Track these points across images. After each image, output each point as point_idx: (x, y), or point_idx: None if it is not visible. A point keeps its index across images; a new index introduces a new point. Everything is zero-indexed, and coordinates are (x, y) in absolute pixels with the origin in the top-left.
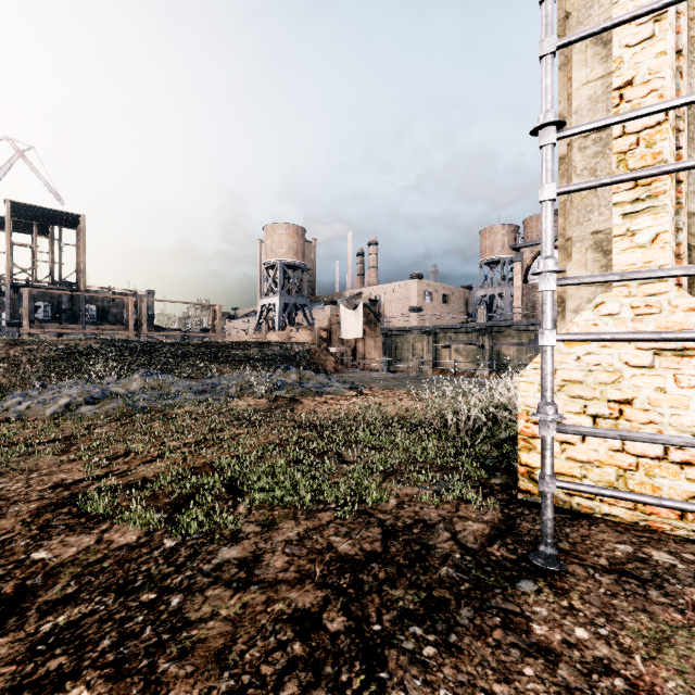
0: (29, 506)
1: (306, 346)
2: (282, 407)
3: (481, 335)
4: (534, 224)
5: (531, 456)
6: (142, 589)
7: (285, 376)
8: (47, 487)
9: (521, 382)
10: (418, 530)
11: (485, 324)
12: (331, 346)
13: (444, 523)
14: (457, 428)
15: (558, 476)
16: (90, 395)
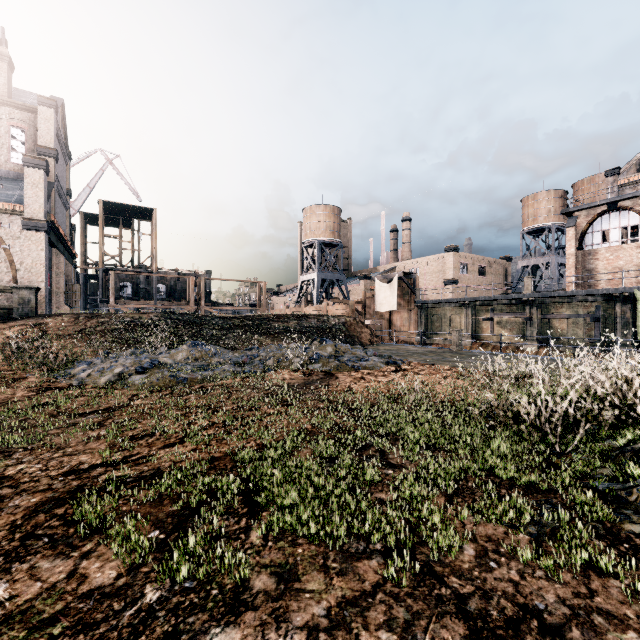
0: (31, 500)
1: (342, 319)
2: (317, 383)
3: (528, 306)
4: (586, 187)
5: None
6: None
7: (320, 348)
8: (61, 472)
9: None
10: None
11: (534, 294)
12: (366, 319)
13: (580, 629)
14: (532, 422)
15: None
16: (140, 365)
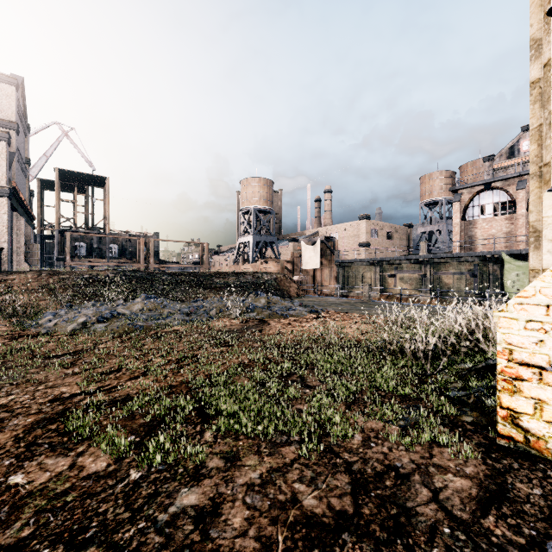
0: (26, 420)
1: (274, 276)
2: (253, 328)
3: (423, 265)
4: (470, 169)
5: (515, 399)
6: (91, 543)
7: (255, 300)
8: (47, 400)
9: (502, 318)
10: (391, 482)
11: (427, 256)
12: (294, 275)
13: (420, 474)
14: (414, 354)
15: (551, 425)
16: (101, 315)
